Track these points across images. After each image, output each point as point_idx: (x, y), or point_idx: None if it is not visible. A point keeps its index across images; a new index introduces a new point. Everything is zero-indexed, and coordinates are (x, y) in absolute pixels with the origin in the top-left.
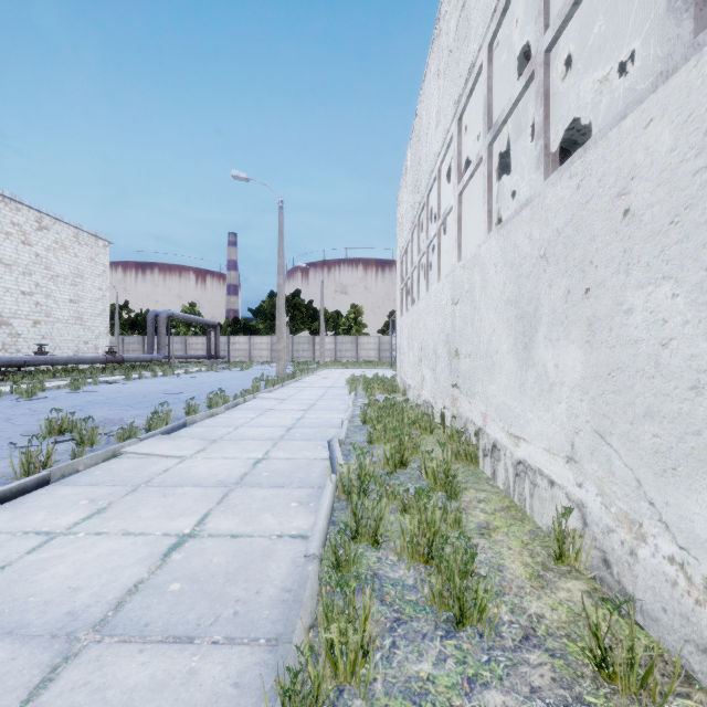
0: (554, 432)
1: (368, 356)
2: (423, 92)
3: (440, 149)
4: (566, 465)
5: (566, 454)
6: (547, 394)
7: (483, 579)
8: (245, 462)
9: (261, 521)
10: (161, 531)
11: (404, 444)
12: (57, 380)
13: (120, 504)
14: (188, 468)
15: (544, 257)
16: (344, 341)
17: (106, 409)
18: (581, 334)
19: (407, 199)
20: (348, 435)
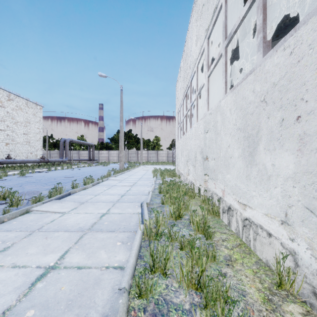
0: (271, 204)
1: (162, 159)
2: (189, 31)
3: (197, 56)
4: (281, 226)
5: (281, 219)
6: (266, 182)
7: (240, 316)
8: (96, 215)
9: (97, 256)
10: (36, 264)
11: (180, 206)
12: (16, 171)
13: (19, 244)
14: (64, 220)
15: (263, 101)
16: (151, 153)
17: (33, 185)
18: (293, 145)
19: (180, 85)
20: (151, 199)
